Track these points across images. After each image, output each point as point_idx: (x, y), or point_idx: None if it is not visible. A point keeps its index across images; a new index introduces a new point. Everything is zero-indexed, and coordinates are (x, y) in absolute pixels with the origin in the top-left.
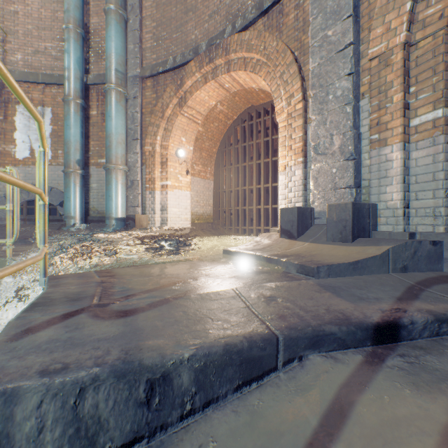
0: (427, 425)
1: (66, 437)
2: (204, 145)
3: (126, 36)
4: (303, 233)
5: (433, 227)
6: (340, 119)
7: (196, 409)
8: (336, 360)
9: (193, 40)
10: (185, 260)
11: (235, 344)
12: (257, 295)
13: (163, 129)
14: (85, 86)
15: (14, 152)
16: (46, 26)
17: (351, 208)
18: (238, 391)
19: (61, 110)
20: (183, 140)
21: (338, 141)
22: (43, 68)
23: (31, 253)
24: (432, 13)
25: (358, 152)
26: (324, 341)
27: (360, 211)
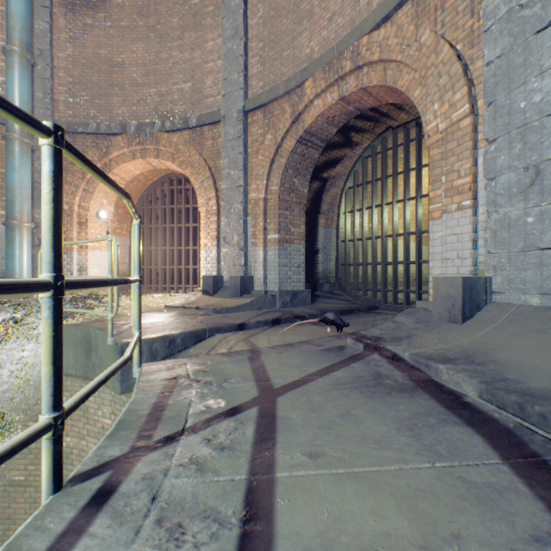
0: (240, 338)
1: (149, 355)
2: (121, 203)
3: (32, 81)
4: (217, 292)
5: (275, 288)
6: (238, 226)
7: (182, 349)
8: (224, 334)
9: (120, 115)
10: None
11: (193, 331)
12: (196, 321)
13: (83, 189)
14: None
15: None
16: None
17: (240, 279)
18: (194, 345)
19: None
20: (105, 201)
21: (236, 238)
22: None
23: None
24: (274, 189)
25: (247, 246)
26: (221, 330)
27: (245, 280)
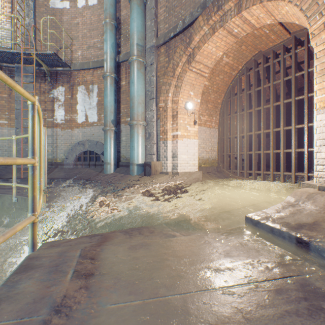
0: None
1: None
2: (209, 98)
3: (145, 16)
4: None
5: None
6: None
7: None
8: None
9: None
10: (195, 223)
11: None
12: None
13: (174, 86)
14: (118, 64)
15: (76, 119)
16: (94, 28)
17: None
18: None
19: (103, 85)
20: (191, 94)
21: None
22: (93, 57)
23: (67, 197)
24: None
25: None
26: None
27: None
